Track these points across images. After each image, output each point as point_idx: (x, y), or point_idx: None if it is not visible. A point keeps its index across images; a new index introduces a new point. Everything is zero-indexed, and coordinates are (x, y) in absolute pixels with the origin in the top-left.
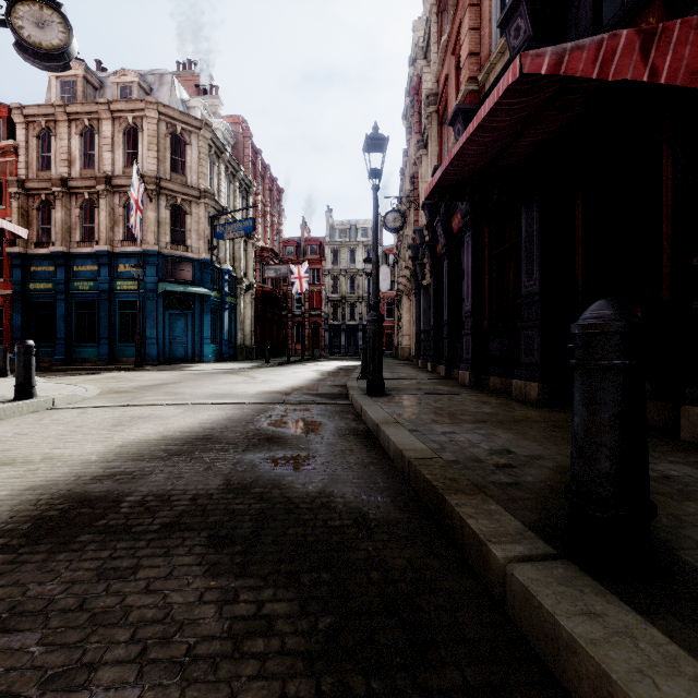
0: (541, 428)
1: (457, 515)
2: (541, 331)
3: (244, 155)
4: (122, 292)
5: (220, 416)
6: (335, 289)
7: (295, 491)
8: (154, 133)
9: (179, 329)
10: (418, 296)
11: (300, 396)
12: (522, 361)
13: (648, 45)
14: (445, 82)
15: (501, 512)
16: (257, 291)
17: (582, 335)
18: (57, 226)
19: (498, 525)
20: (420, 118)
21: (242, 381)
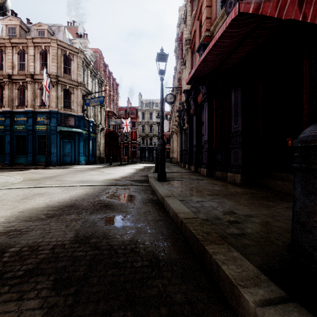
0: (246, 198)
1: (214, 261)
2: (242, 149)
3: (100, 67)
4: (39, 131)
5: (82, 192)
6: (143, 131)
7: (116, 240)
8: (55, 54)
9: (67, 149)
10: (181, 133)
11: (125, 181)
12: (232, 164)
13: (302, 2)
14: (194, 33)
15: (240, 257)
16: (106, 131)
17: (304, 147)
18: (6, 98)
19: (242, 269)
20: (182, 51)
21: (97, 173)
